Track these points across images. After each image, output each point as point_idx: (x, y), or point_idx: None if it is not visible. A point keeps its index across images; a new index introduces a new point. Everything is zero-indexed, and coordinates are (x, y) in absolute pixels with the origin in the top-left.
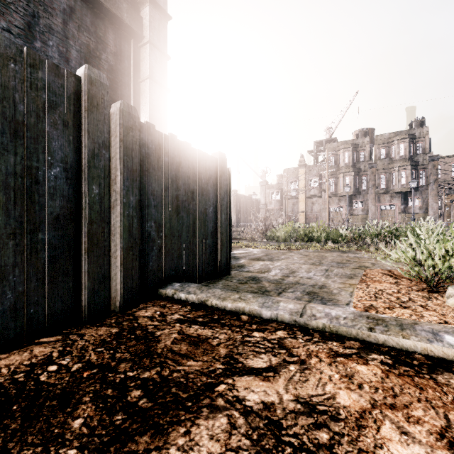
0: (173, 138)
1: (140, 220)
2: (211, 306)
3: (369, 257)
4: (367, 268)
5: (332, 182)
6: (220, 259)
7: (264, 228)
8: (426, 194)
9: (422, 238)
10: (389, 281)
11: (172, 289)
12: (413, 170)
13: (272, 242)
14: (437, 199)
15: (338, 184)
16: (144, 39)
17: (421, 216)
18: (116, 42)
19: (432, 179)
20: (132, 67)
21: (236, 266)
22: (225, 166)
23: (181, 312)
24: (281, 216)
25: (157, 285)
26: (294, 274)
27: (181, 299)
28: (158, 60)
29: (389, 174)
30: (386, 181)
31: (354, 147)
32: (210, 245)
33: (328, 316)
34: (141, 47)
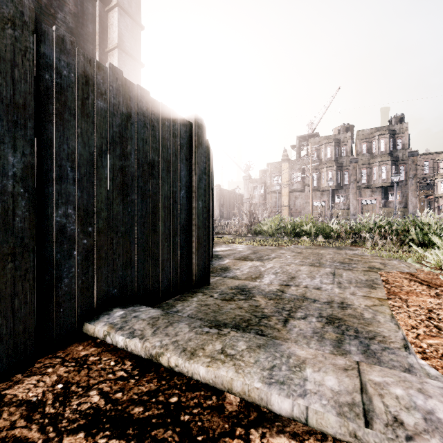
0: (115, 73)
1: (35, 202)
2: (168, 367)
3: (371, 254)
4: (381, 270)
5: (314, 177)
6: (196, 263)
7: (249, 221)
8: (406, 188)
9: (426, 233)
10: (427, 292)
11: (105, 325)
12: (393, 165)
13: (258, 237)
14: (416, 194)
15: (320, 178)
16: (112, 2)
17: (400, 211)
18: (77, 2)
19: (411, 174)
20: (97, 34)
21: (218, 269)
22: (202, 135)
23: (107, 383)
24: (266, 209)
25: (80, 317)
26: (295, 281)
27: (117, 346)
28: (129, 28)
29: (370, 169)
30: (368, 176)
31: (336, 142)
32: (180, 244)
33: (435, 424)
34: (109, 12)
